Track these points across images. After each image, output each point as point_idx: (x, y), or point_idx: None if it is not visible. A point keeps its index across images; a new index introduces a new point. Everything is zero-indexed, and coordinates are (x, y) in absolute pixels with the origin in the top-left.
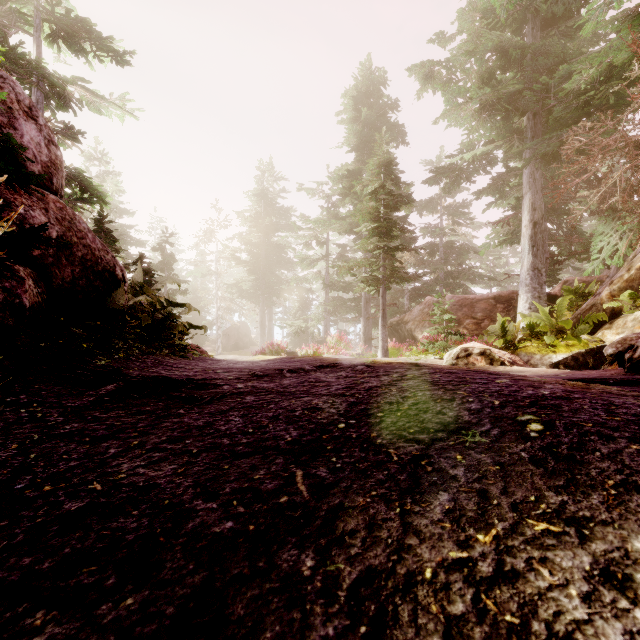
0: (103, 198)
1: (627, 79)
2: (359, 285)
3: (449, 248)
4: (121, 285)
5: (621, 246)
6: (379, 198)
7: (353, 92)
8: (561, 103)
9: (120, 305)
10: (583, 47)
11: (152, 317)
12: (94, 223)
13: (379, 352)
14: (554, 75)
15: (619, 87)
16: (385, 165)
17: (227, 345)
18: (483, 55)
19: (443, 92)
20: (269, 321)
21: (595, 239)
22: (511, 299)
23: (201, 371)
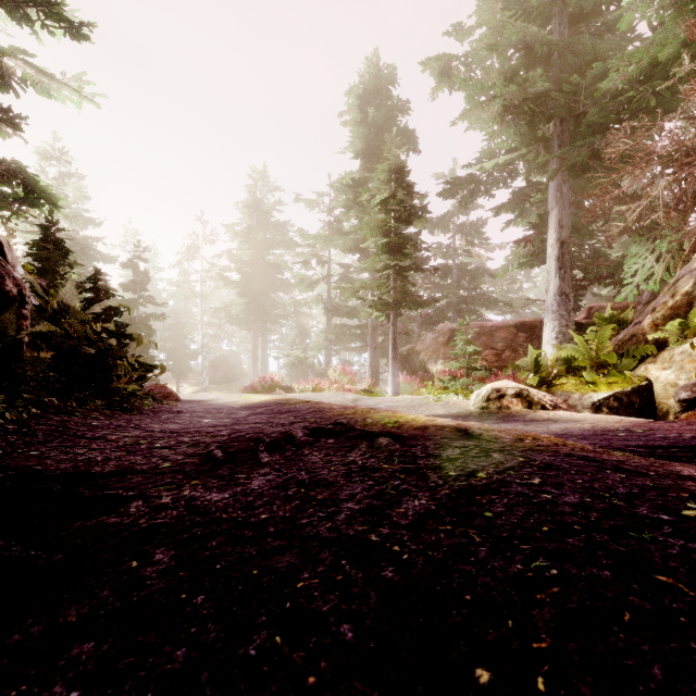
0: (54, 201)
1: (668, 80)
2: (366, 310)
3: (462, 271)
4: (10, 307)
5: (657, 269)
6: (389, 209)
7: (358, 90)
8: (597, 104)
9: (7, 338)
10: (610, 51)
11: (77, 354)
12: (40, 231)
13: (389, 388)
14: (586, 74)
15: (666, 84)
16: (396, 172)
17: (214, 377)
18: (506, 51)
19: (464, 87)
20: (263, 350)
21: (628, 261)
22: (534, 327)
23: (127, 446)
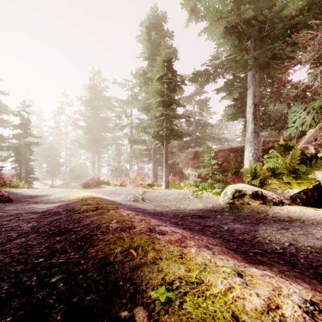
0: None
1: (320, 10)
2: (150, 140)
3: (198, 123)
4: None
5: (308, 118)
6: (163, 82)
7: (146, 24)
8: (282, 22)
9: None
10: None
11: None
12: None
13: (163, 184)
14: (272, 10)
15: None
16: (167, 62)
17: (73, 176)
18: None
19: (207, 9)
20: (98, 162)
21: (290, 115)
22: (238, 150)
23: None
